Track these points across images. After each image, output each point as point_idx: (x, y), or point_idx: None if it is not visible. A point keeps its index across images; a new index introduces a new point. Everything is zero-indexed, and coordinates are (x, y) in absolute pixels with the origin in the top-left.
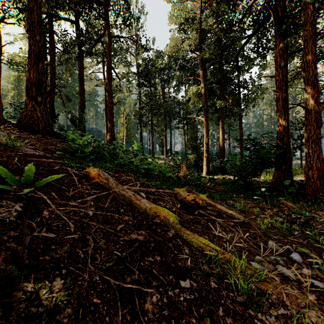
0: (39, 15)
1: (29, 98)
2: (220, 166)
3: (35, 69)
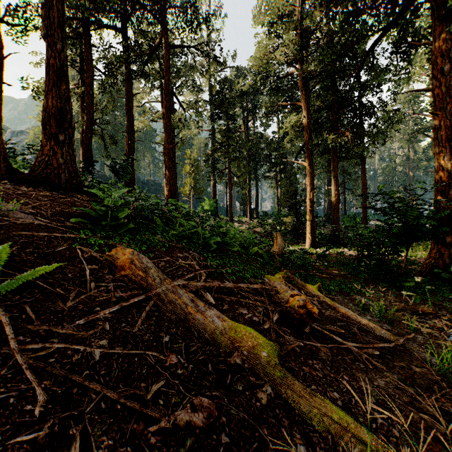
0: (61, 13)
1: (46, 136)
2: (332, 234)
3: (55, 92)
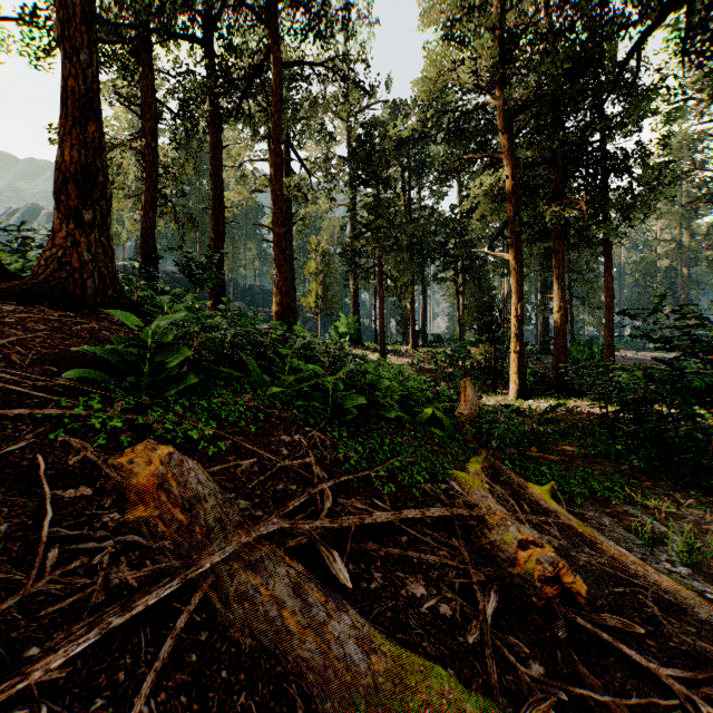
0: None
1: (60, 214)
2: (554, 374)
3: (76, 137)
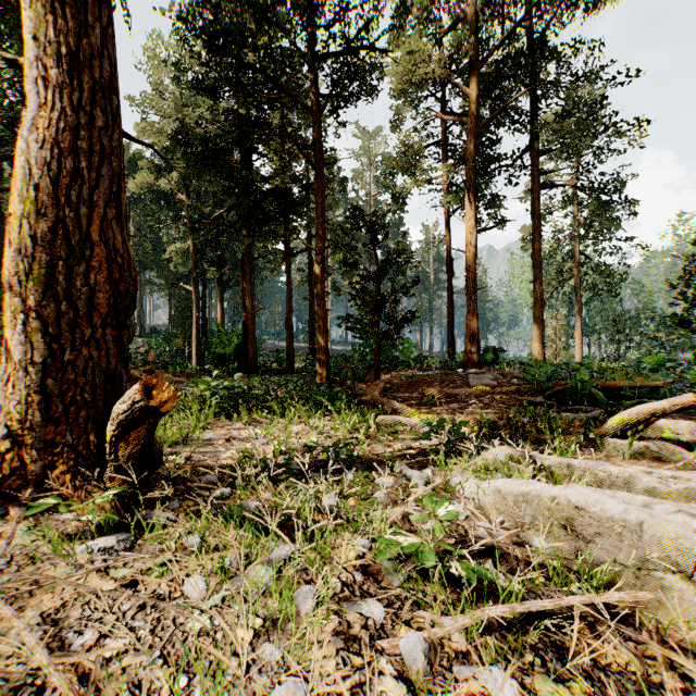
0: None
1: None
2: None
3: None
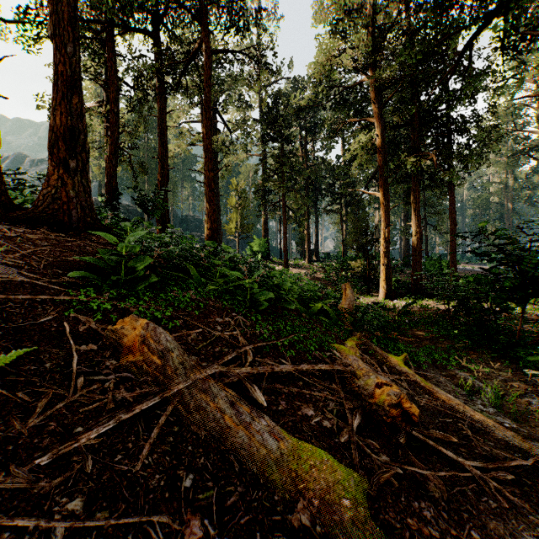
0: (72, 7)
1: (53, 163)
2: (412, 281)
3: (64, 107)
